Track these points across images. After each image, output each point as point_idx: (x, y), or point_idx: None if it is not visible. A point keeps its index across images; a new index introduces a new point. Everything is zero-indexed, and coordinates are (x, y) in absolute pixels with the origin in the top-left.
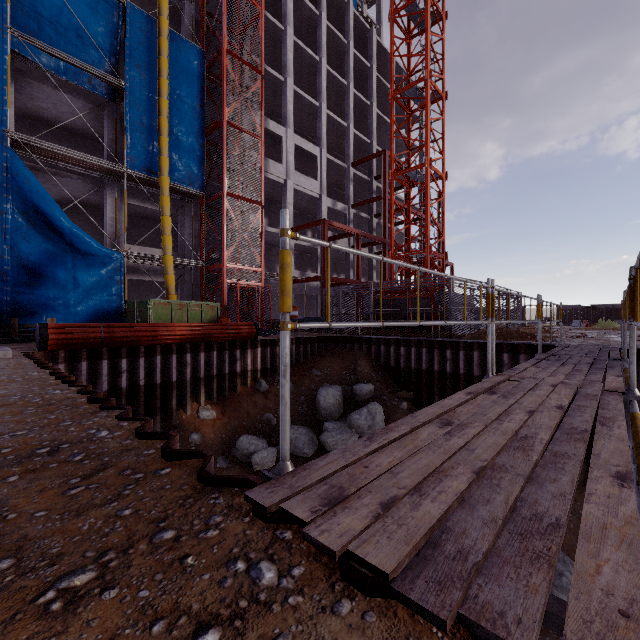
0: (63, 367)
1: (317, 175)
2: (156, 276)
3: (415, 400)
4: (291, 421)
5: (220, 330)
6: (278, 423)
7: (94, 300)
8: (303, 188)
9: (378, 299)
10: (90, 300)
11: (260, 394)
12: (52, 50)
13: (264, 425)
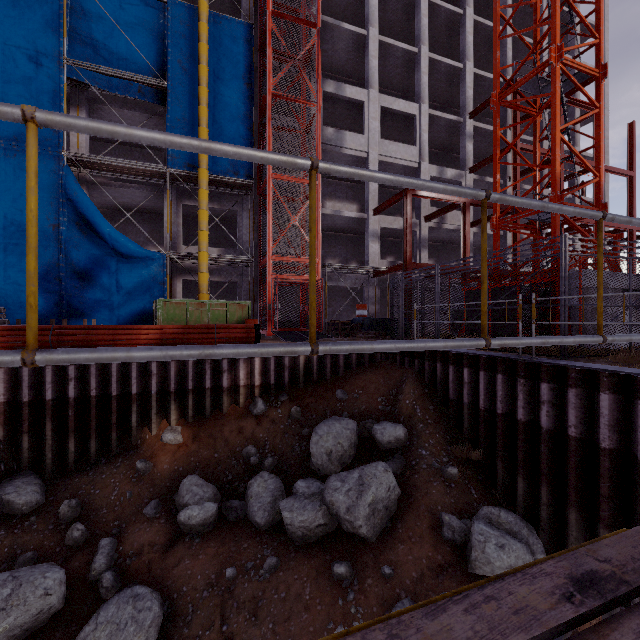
0: (3, 371)
1: (415, 139)
2: (213, 276)
3: (485, 465)
4: (277, 463)
5: (201, 334)
6: (260, 462)
7: (136, 301)
8: (394, 158)
9: (471, 290)
10: (132, 302)
11: (252, 418)
12: (100, 69)
13: (241, 462)
